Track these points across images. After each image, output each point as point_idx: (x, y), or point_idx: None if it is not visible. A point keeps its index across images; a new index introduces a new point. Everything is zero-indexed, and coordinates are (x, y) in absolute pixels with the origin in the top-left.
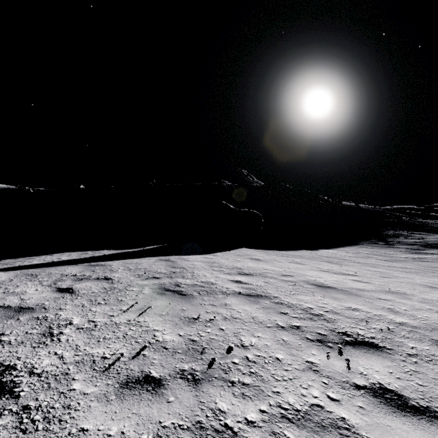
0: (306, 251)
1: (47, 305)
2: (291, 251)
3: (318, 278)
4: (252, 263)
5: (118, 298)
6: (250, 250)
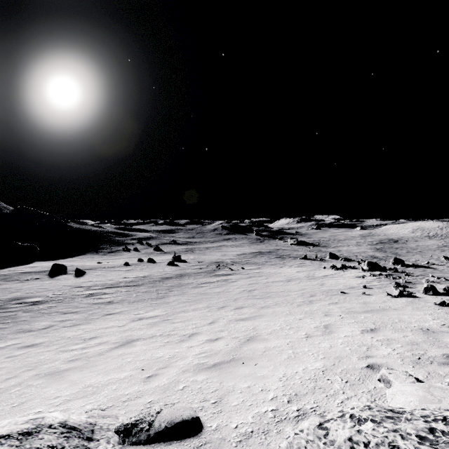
0: (62, 260)
1: (28, 270)
2: (56, 260)
3: (67, 264)
4: (49, 264)
5: (36, 269)
6: (40, 262)
